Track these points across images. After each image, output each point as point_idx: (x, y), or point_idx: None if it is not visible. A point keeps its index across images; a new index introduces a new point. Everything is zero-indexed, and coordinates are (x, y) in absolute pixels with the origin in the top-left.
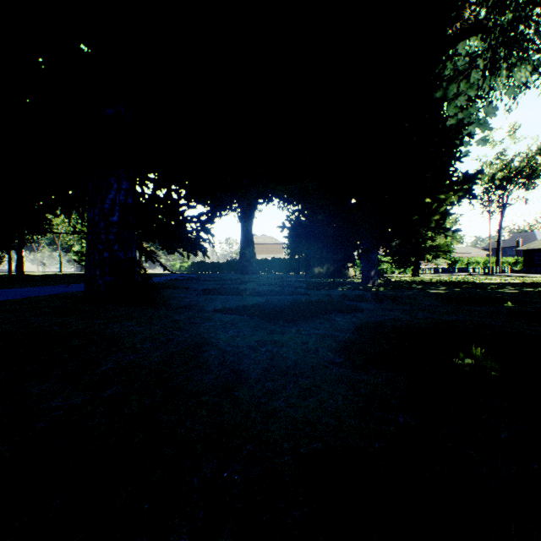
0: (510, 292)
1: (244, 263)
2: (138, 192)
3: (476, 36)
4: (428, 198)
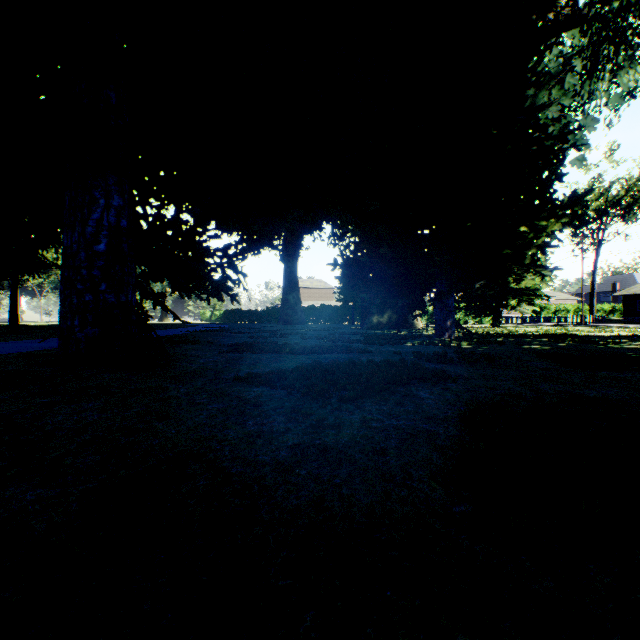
0: (634, 348)
1: (287, 311)
2: (138, 213)
3: (575, 28)
4: (524, 225)
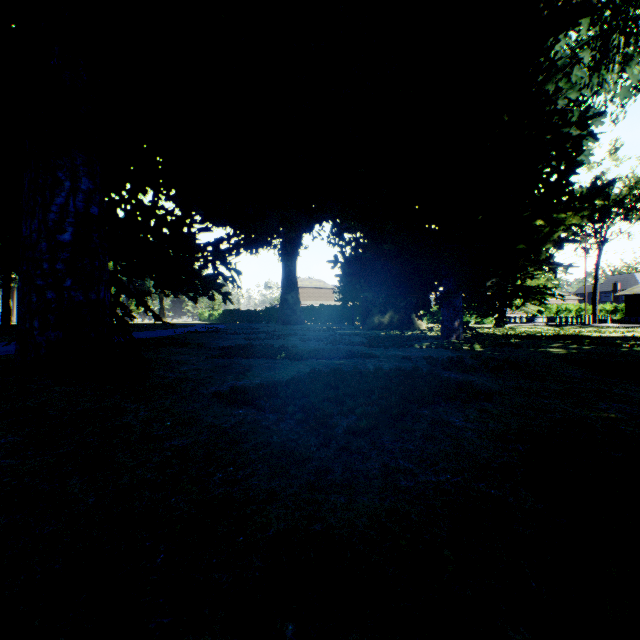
0: None
1: (286, 311)
2: (114, 200)
3: (585, 16)
4: (541, 218)
